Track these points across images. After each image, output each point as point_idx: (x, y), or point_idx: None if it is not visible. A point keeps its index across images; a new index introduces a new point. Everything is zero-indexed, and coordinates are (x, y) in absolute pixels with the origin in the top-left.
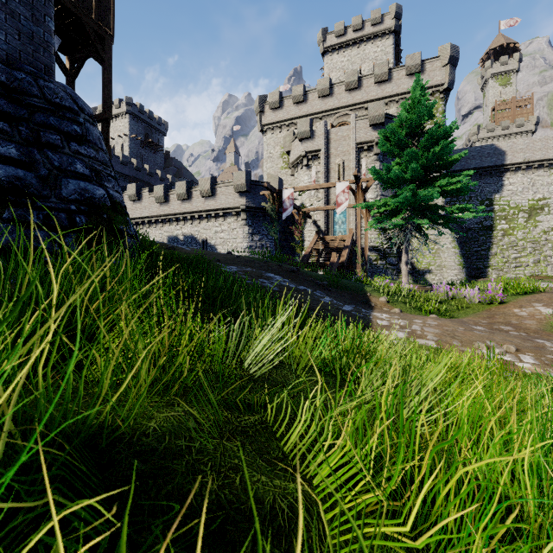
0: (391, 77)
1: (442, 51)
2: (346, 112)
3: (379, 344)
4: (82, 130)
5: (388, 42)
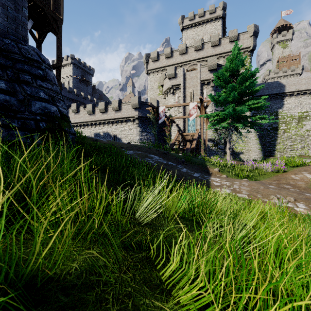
0: (220, 43)
1: (249, 28)
2: (195, 63)
3: (217, 200)
4: (44, 73)
5: (218, 23)
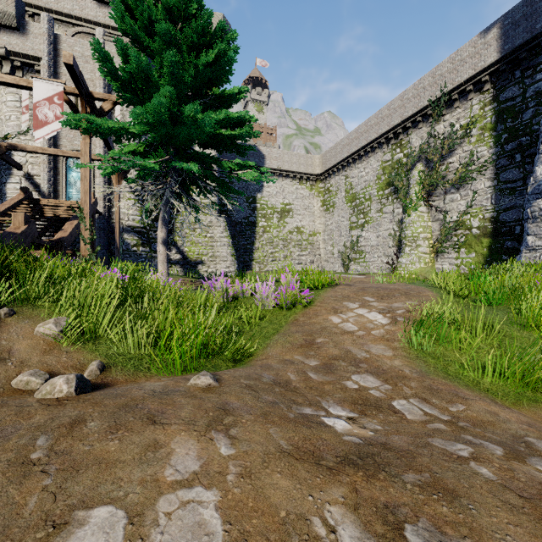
0: None
1: (215, 19)
2: (95, 32)
3: None
4: None
5: None
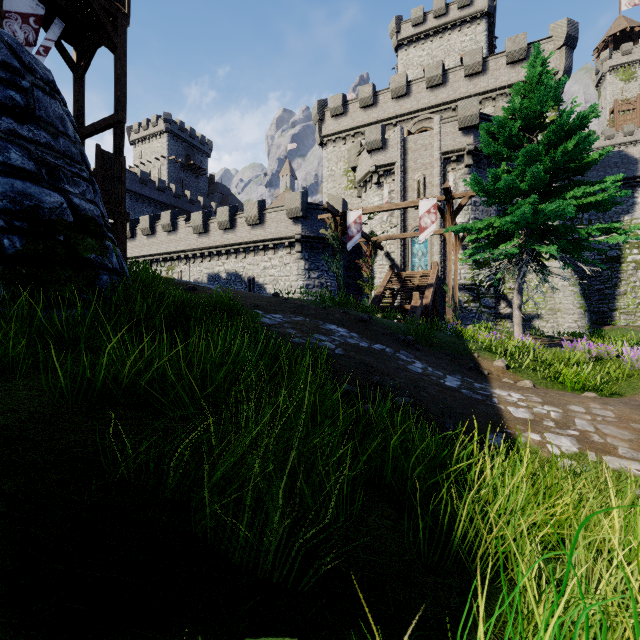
0: (487, 67)
1: (556, 29)
2: (428, 116)
3: None
4: (27, 101)
5: (479, 29)
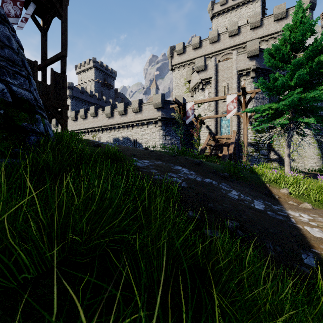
0: (262, 23)
1: None
2: (229, 52)
3: None
4: None
5: (257, 4)
